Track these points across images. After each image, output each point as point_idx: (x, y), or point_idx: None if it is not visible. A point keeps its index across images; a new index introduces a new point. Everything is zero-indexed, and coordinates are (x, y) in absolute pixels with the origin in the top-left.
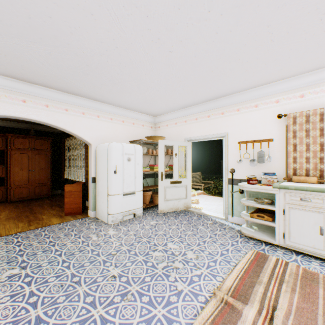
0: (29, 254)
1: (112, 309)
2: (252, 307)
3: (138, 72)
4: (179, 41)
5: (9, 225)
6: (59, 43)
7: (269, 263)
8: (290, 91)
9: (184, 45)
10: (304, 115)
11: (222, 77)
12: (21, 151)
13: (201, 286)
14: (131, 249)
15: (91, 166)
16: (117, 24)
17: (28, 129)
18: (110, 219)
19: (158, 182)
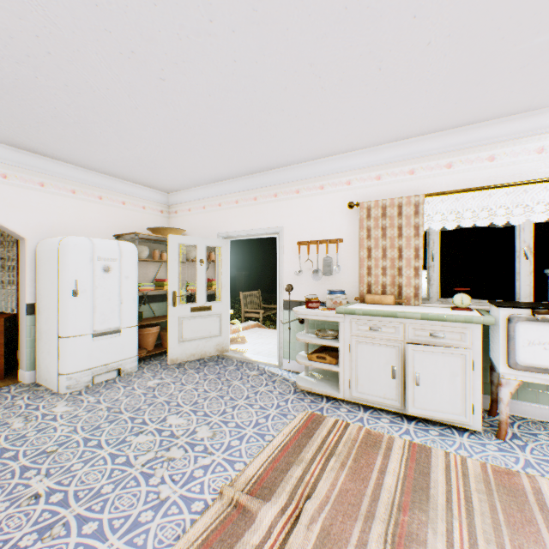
0: None
1: None
2: (275, 505)
3: (110, 108)
4: (173, 63)
5: None
6: None
7: (323, 428)
8: (364, 169)
9: (184, 72)
10: (380, 206)
11: (264, 136)
12: None
13: (205, 483)
14: (93, 437)
15: (24, 283)
16: (35, 7)
17: None
18: (64, 384)
19: None
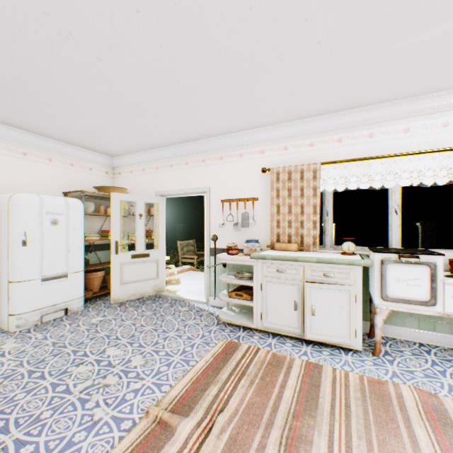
0: None
1: None
2: (192, 419)
3: (54, 81)
4: (108, 45)
5: None
6: None
7: (238, 353)
8: (275, 141)
9: (118, 54)
10: (287, 171)
11: (192, 111)
12: None
13: (135, 405)
14: (37, 369)
15: None
16: None
17: None
18: (13, 323)
19: None
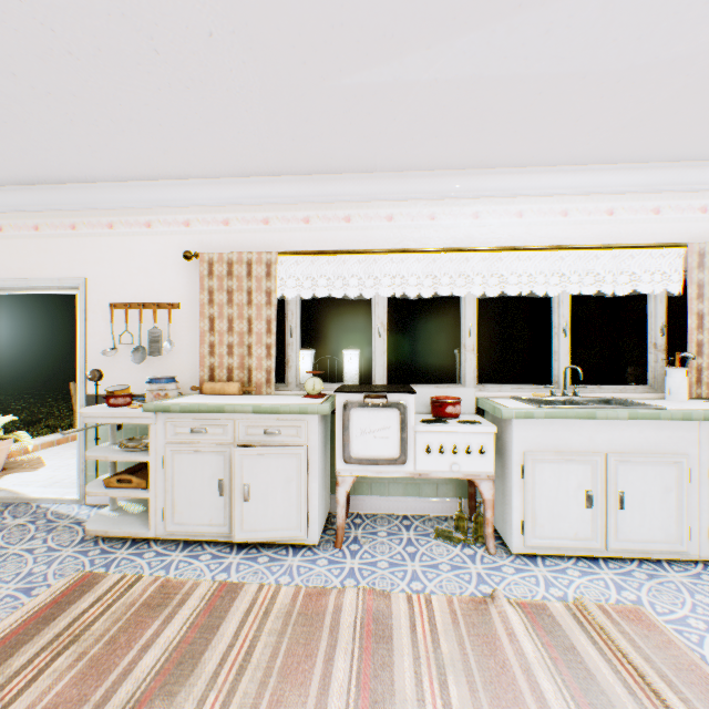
0: None
1: None
2: None
3: None
4: None
5: None
6: None
7: (88, 598)
8: (209, 207)
9: None
10: (226, 261)
11: (6, 116)
12: None
13: None
14: None
15: None
16: None
17: None
18: None
19: None
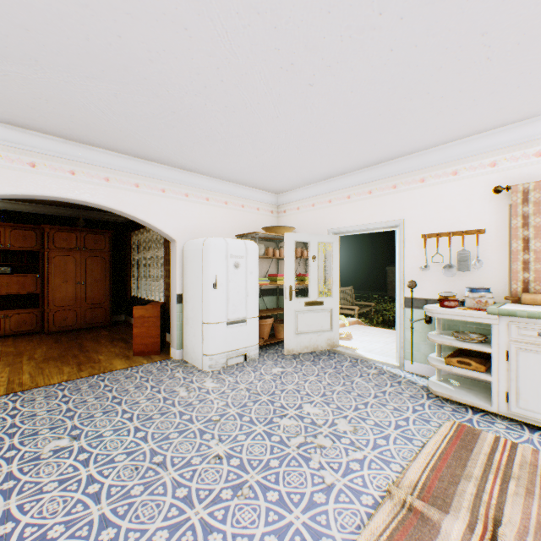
0: (82, 416)
1: (219, 509)
2: (456, 519)
3: (254, 121)
4: (326, 66)
5: (49, 370)
6: (130, 78)
7: (482, 444)
8: (517, 145)
9: (333, 74)
10: None
11: (395, 125)
12: (65, 252)
13: (366, 478)
14: (244, 413)
15: (175, 277)
16: (224, 43)
17: (74, 217)
18: (206, 363)
19: (282, 302)
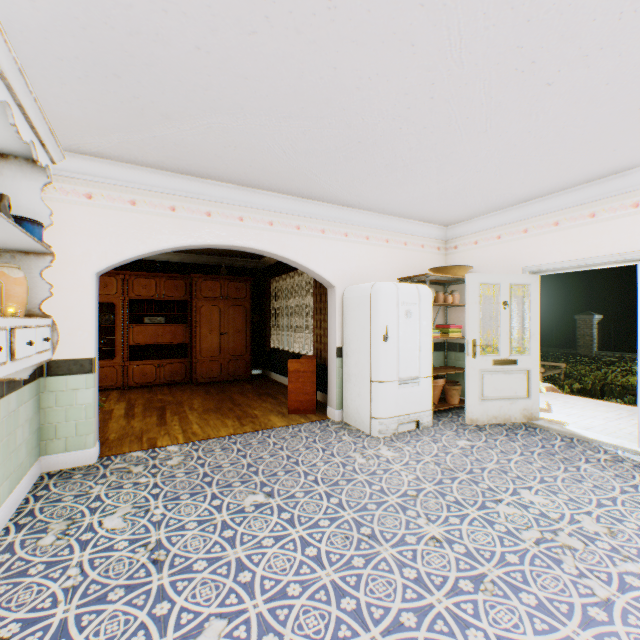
0: (265, 472)
1: (464, 602)
2: None
3: (453, 140)
4: (581, 57)
5: (213, 421)
6: (327, 111)
7: None
8: None
9: (588, 65)
10: None
11: None
12: (210, 301)
13: None
14: (444, 491)
15: (333, 327)
16: (452, 53)
17: (215, 265)
18: (375, 428)
19: (452, 360)
